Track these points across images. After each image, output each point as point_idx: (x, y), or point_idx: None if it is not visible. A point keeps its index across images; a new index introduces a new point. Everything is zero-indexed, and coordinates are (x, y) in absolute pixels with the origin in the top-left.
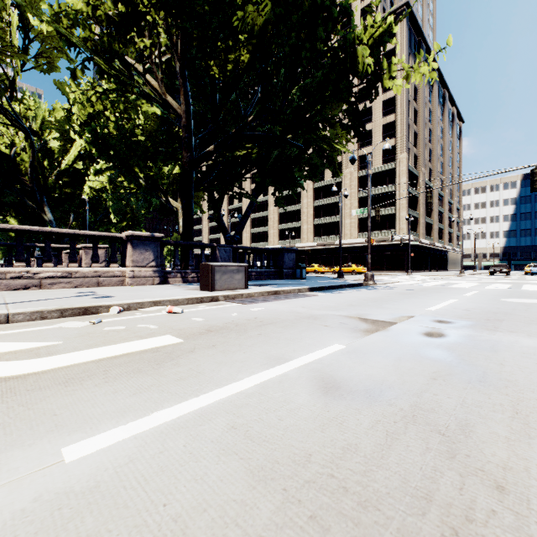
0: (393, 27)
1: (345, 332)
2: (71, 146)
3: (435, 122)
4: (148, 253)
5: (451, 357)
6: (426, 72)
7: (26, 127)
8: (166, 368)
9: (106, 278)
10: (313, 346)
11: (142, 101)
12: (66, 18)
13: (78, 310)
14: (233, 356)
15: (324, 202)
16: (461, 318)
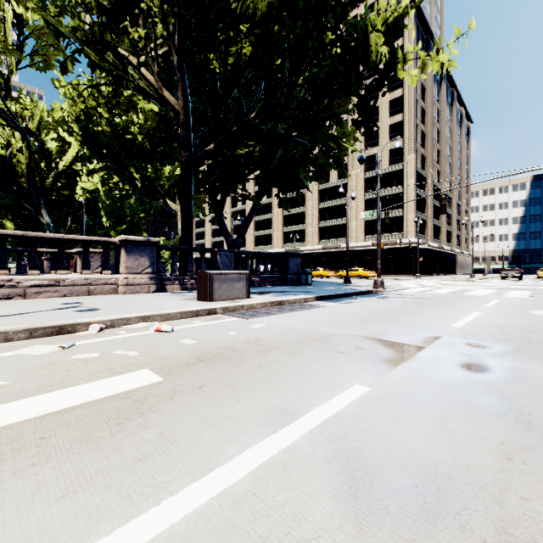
0: (409, 11)
1: (364, 363)
2: (69, 147)
3: (444, 122)
4: (144, 259)
5: (513, 409)
6: (445, 61)
7: (22, 127)
8: (128, 433)
9: (97, 286)
10: (327, 387)
11: (138, 98)
12: (54, 6)
13: (51, 329)
14: (223, 407)
15: (329, 204)
16: (497, 340)
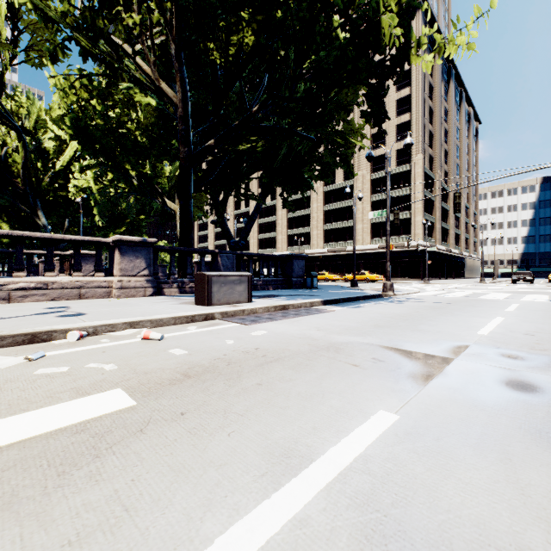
0: None
1: (386, 380)
2: (67, 146)
3: (452, 122)
4: (139, 261)
5: None
6: (463, 45)
7: (17, 126)
8: (68, 492)
9: (89, 290)
10: (344, 414)
11: (134, 91)
12: None
13: (22, 336)
14: (208, 445)
15: (335, 206)
16: (535, 349)
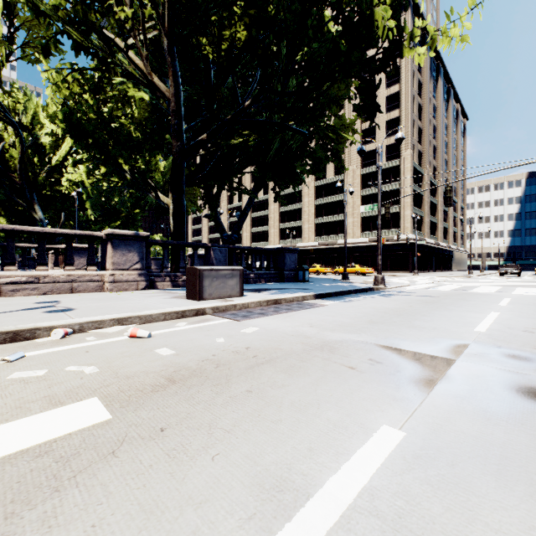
0: None
1: (386, 386)
2: (63, 141)
3: (440, 118)
4: (132, 254)
5: None
6: (457, 37)
7: (14, 121)
8: None
9: (81, 283)
10: (343, 431)
11: (128, 86)
12: None
13: (3, 335)
14: (188, 474)
15: (326, 201)
16: None
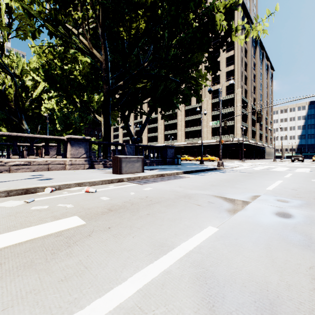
0: (239, 0)
1: (214, 212)
2: (39, 84)
3: (258, 70)
4: (81, 149)
5: (313, 243)
6: (261, 30)
7: (11, 73)
8: (57, 260)
9: (53, 165)
10: (191, 228)
11: (78, 54)
12: None
13: (21, 190)
14: (123, 241)
15: (191, 118)
16: (295, 197)
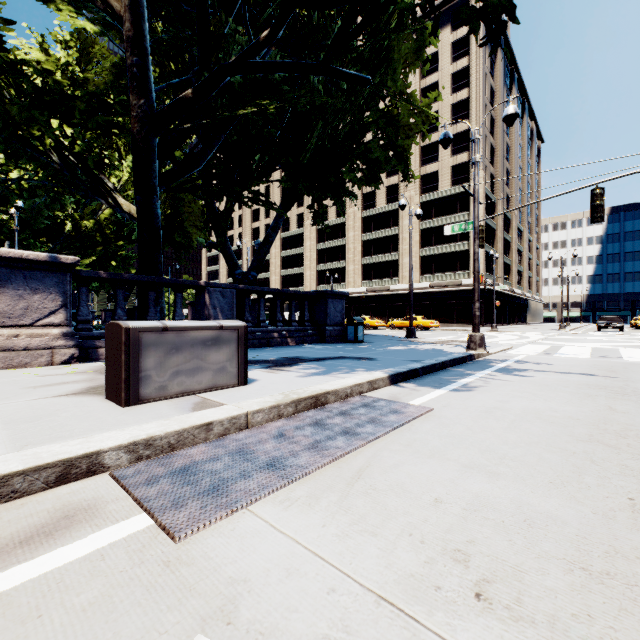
0: None
1: None
2: None
3: (514, 136)
4: (40, 297)
5: None
6: None
7: None
8: None
9: None
10: None
11: (58, 7)
12: None
13: None
14: None
15: (375, 236)
16: None
